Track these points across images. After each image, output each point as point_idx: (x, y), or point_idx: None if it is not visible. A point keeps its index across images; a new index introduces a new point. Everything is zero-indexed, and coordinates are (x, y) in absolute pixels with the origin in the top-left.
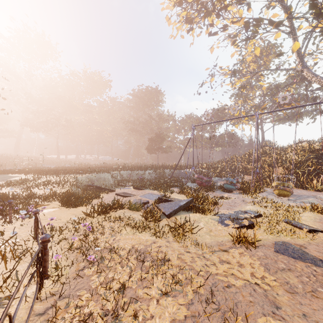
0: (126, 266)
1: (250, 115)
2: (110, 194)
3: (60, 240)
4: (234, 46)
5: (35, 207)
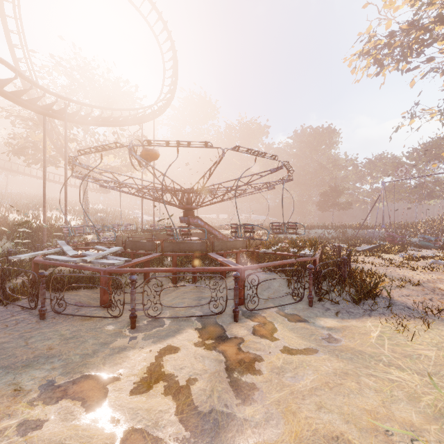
0: None
1: None
2: None
3: None
4: None
5: None
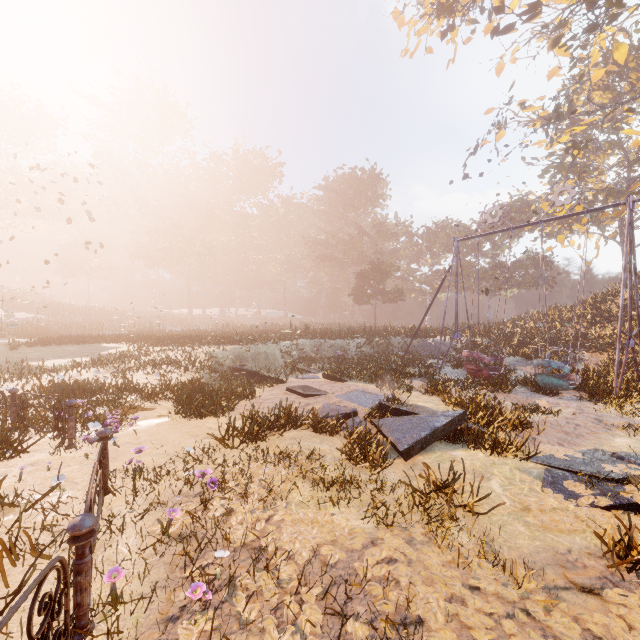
0: (292, 630)
1: (610, 206)
2: (275, 389)
3: (145, 511)
4: (557, 52)
5: (124, 414)
